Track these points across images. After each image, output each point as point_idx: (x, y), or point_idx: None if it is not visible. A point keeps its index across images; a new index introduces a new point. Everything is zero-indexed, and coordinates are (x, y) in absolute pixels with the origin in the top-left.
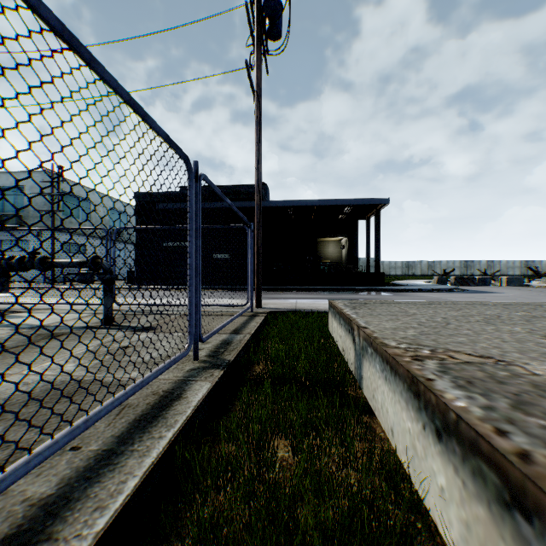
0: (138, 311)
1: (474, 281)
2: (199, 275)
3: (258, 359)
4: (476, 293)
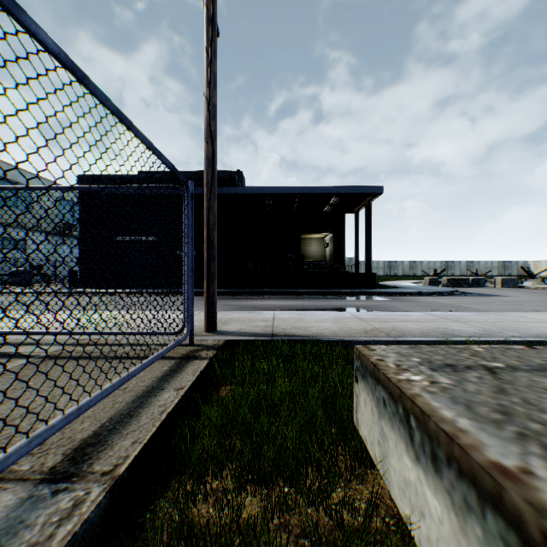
0: None
1: (468, 283)
2: None
3: None
4: (485, 297)
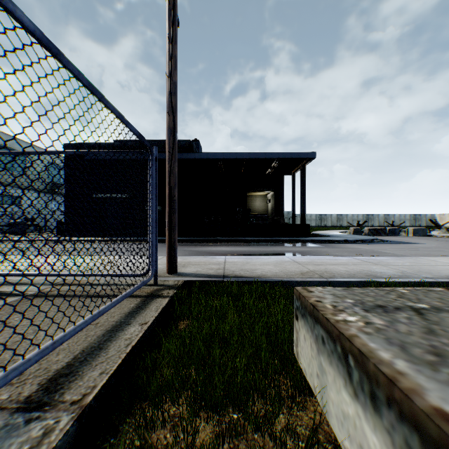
0: None
1: (385, 232)
2: None
3: None
4: (400, 244)
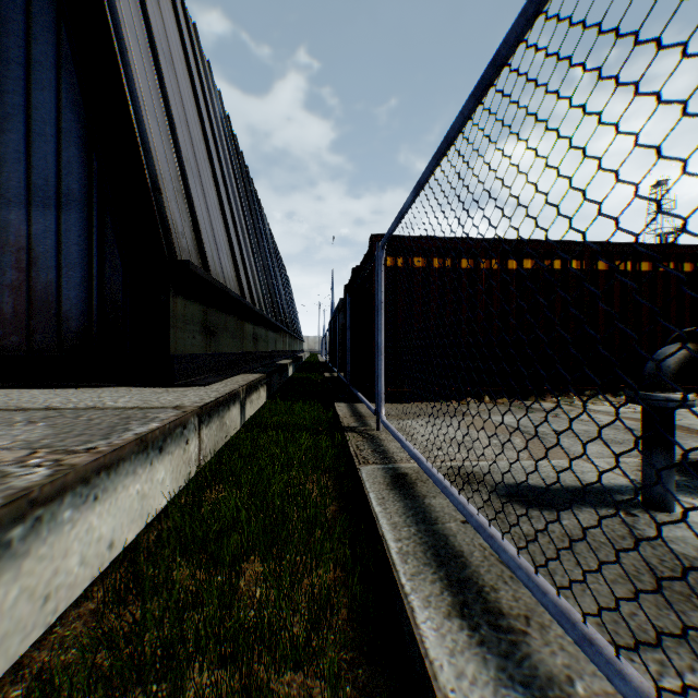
0: None
1: None
2: None
3: None
4: None
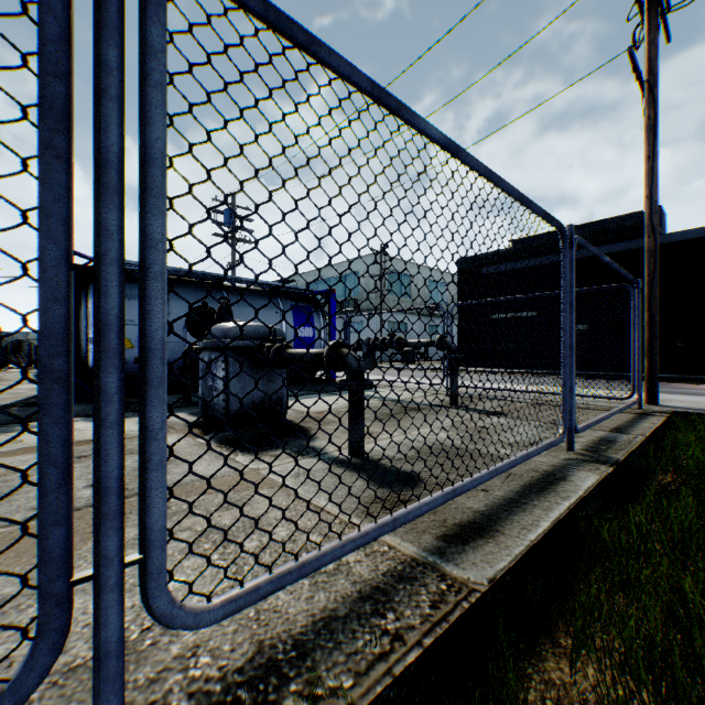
0: (476, 395)
1: None
2: (572, 355)
3: (662, 468)
4: None
